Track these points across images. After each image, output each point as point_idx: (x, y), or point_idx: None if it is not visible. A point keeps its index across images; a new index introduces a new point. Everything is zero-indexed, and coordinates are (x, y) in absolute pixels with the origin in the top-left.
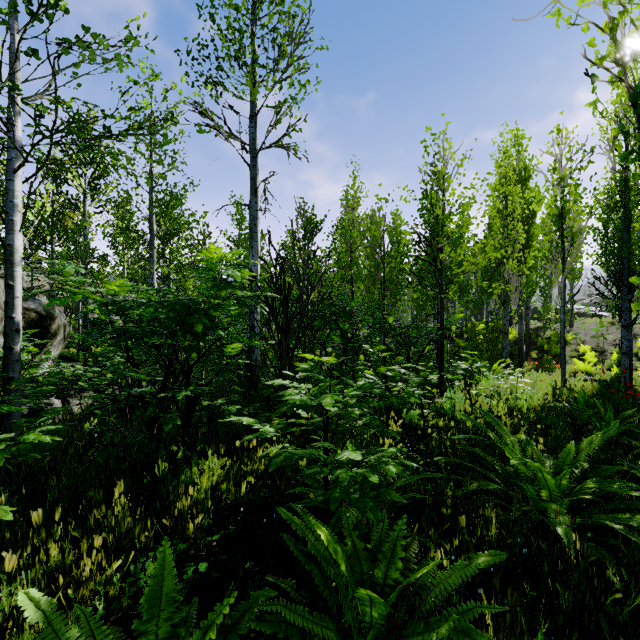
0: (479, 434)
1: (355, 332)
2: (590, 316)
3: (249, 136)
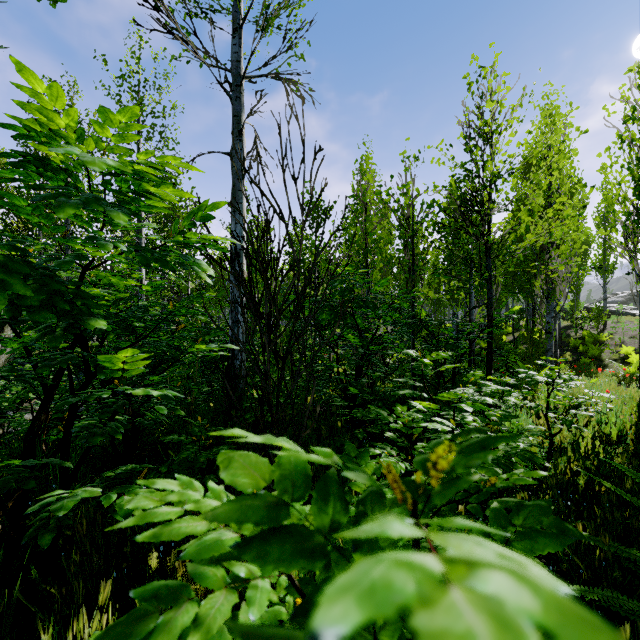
0: (575, 486)
1: (376, 330)
2: (622, 314)
3: (231, 57)
